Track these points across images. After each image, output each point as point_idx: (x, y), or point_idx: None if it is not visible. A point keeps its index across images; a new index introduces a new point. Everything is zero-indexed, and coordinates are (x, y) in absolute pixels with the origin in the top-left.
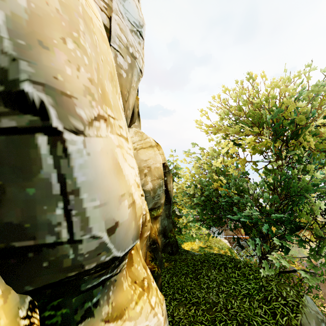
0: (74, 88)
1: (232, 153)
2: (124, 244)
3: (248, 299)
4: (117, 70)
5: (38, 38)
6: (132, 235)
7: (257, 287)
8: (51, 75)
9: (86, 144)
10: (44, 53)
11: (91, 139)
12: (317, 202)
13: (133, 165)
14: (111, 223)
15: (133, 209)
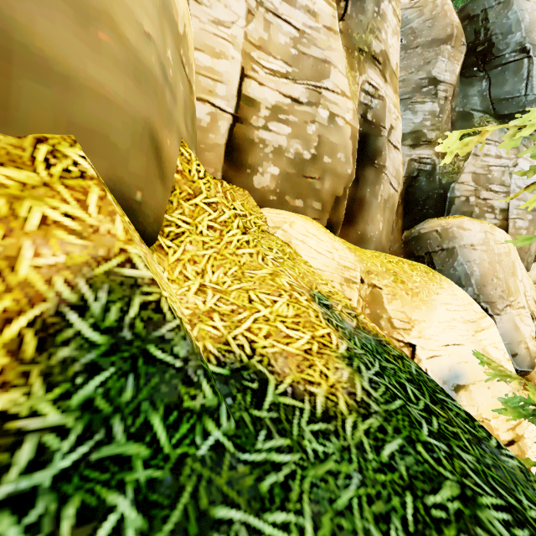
0: (495, 298)
1: None
2: (521, 365)
3: None
4: (515, 233)
5: (482, 283)
6: (526, 364)
7: None
8: (488, 296)
9: (501, 319)
10: (484, 288)
11: (502, 316)
12: None
13: (529, 324)
14: (513, 352)
15: (528, 351)
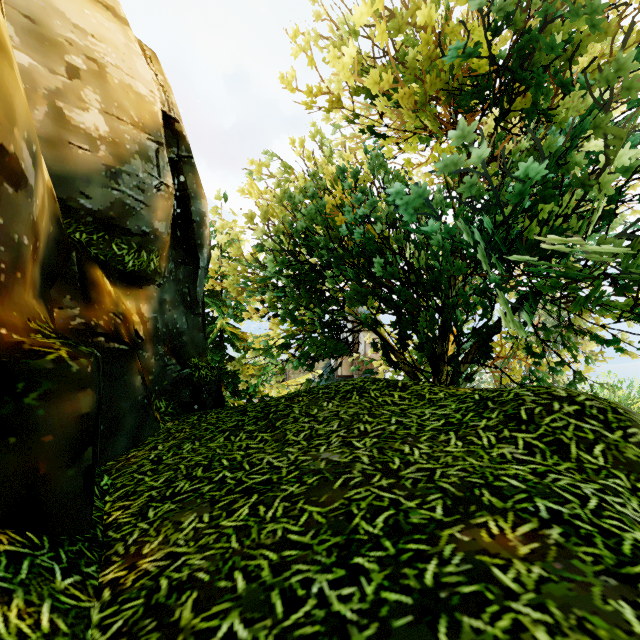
0: None
1: (381, 42)
2: None
3: (454, 434)
4: None
5: None
6: None
7: (469, 405)
8: None
9: None
10: None
11: None
12: (601, 159)
13: None
14: None
15: None
